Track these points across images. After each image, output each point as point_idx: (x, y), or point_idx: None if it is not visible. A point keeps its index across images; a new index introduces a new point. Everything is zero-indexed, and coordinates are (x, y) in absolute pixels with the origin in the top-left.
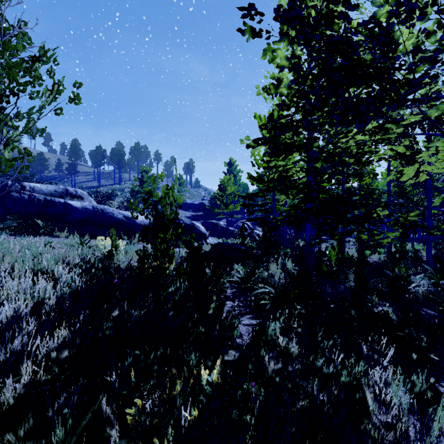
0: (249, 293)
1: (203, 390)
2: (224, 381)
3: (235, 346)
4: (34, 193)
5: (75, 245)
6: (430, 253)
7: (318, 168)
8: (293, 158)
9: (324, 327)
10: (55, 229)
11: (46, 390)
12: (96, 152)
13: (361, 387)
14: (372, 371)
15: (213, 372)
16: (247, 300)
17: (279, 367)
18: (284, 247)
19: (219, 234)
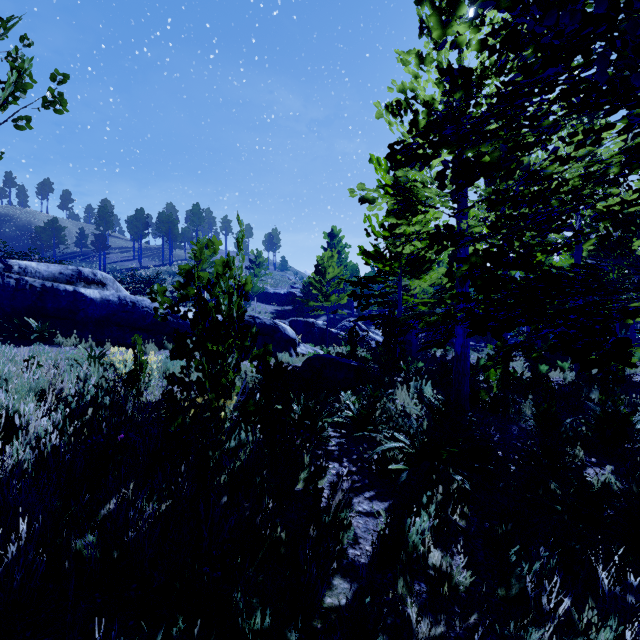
0: (366, 445)
1: None
2: None
3: (346, 567)
4: (25, 277)
5: (80, 360)
6: None
7: (515, 217)
8: (433, 220)
9: (511, 522)
10: (57, 333)
11: None
12: (135, 219)
13: None
14: None
15: None
16: (363, 458)
17: (439, 632)
18: (413, 358)
19: (316, 339)
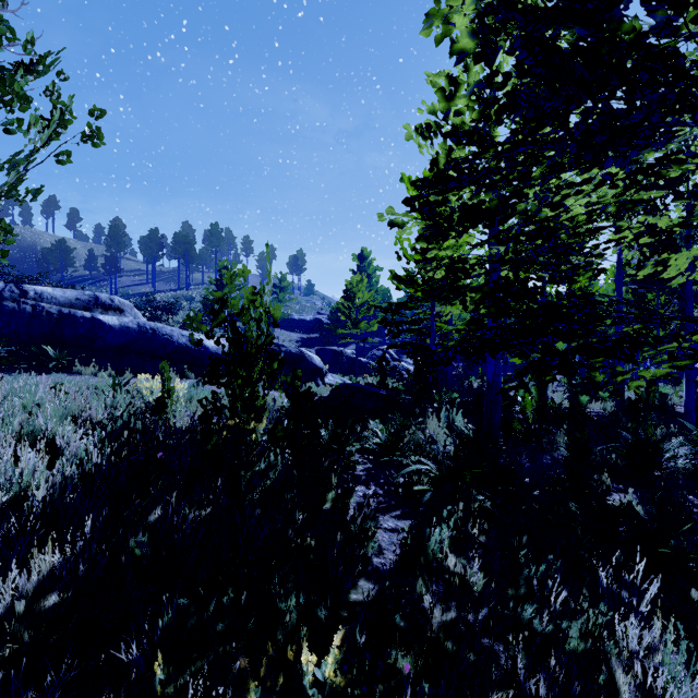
0: (394, 471)
1: (306, 693)
2: (348, 682)
3: (370, 572)
4: (42, 303)
5: (104, 388)
6: (691, 401)
7: (520, 253)
8: (465, 245)
9: (526, 535)
10: (75, 361)
11: (7, 677)
12: (149, 239)
13: (605, 658)
14: (627, 631)
15: (325, 660)
16: (390, 482)
17: (451, 617)
18: (448, 389)
19: (344, 369)
